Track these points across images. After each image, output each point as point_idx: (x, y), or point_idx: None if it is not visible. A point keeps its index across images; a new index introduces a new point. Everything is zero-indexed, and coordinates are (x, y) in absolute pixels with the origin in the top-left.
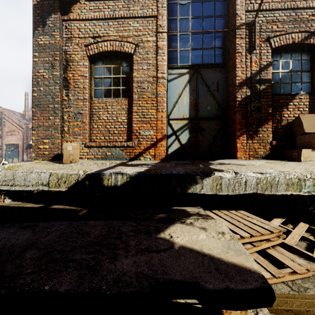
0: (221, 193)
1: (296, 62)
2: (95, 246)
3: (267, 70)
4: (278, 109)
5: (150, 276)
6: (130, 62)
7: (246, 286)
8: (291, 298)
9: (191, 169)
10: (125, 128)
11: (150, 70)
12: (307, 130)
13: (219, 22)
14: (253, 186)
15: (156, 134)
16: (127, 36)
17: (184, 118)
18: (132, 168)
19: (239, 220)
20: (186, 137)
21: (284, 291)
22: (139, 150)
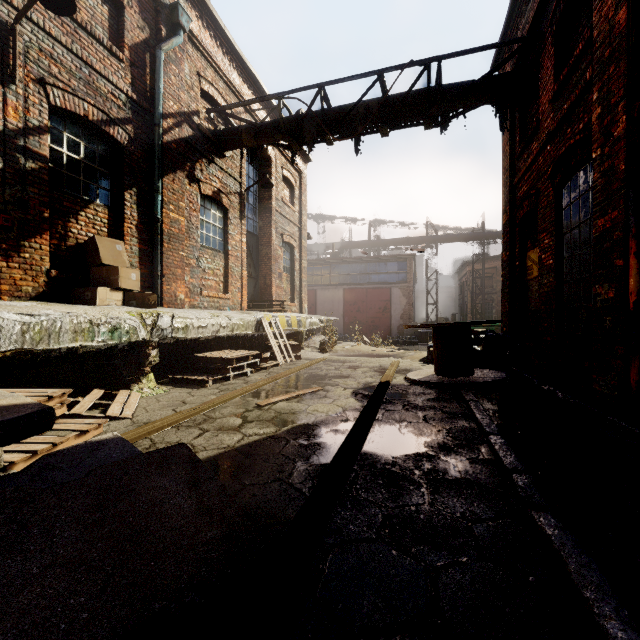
0: None
1: (90, 150)
2: None
3: (41, 138)
4: (61, 216)
5: None
6: None
7: (20, 414)
8: None
9: None
10: None
11: None
12: (106, 261)
13: None
14: (16, 338)
15: None
16: None
17: None
18: None
19: None
20: None
21: None
22: None
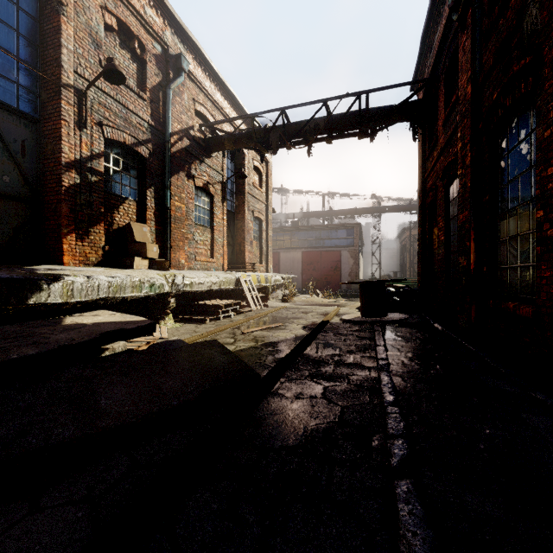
0: (74, 300)
1: (126, 164)
2: (5, 340)
3: (100, 161)
4: (110, 210)
5: (93, 333)
6: None
7: (146, 323)
8: None
9: (20, 273)
10: None
11: None
12: (138, 239)
13: (27, 49)
14: (106, 290)
15: None
16: None
17: None
18: None
19: None
20: None
21: None
22: None
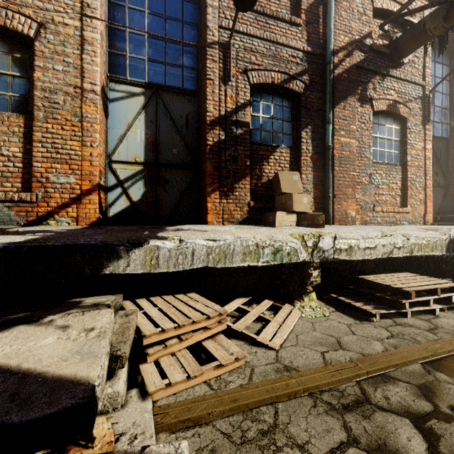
0: (158, 270)
1: (277, 108)
2: None
3: (245, 111)
4: (258, 162)
5: None
6: (30, 52)
7: (45, 411)
8: (198, 402)
9: (119, 236)
10: (19, 168)
11: (69, 74)
12: (284, 190)
13: (189, 32)
14: (203, 258)
15: (81, 183)
16: (22, 4)
17: (137, 162)
18: (3, 237)
19: (178, 307)
20: (140, 190)
21: (200, 393)
22: (47, 209)
